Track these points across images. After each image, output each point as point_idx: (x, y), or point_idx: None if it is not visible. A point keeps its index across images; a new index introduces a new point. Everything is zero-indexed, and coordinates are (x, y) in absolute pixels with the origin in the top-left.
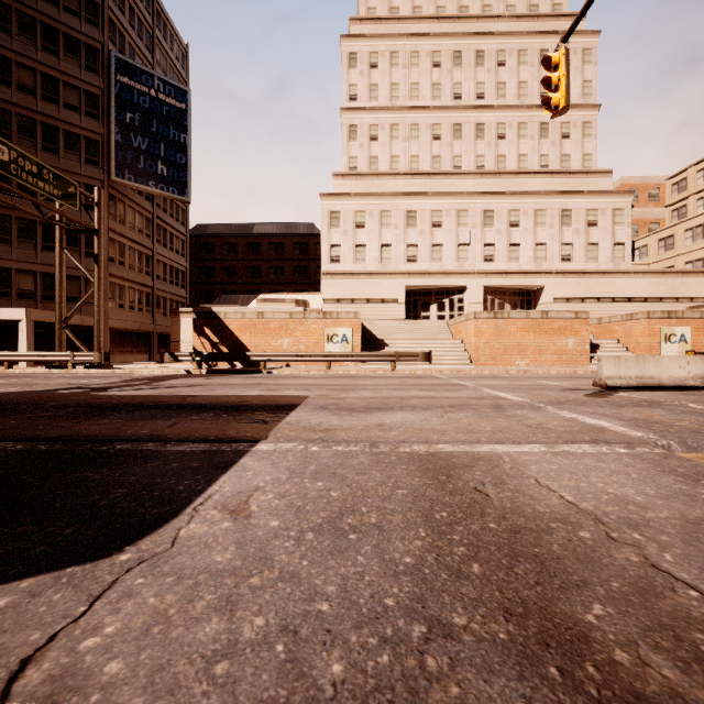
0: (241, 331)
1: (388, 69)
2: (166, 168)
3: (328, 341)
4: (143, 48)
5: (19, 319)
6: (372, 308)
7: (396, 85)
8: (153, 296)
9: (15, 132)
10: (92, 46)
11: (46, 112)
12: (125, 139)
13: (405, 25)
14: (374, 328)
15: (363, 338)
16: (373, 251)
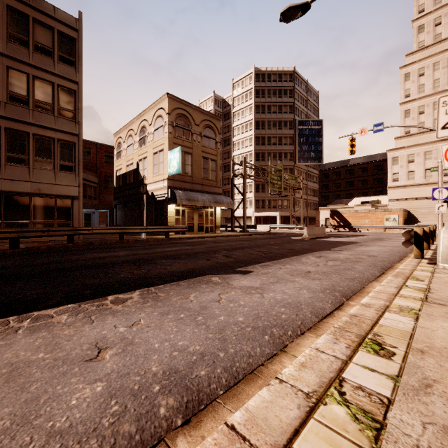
0: (348, 217)
1: (431, 73)
2: (314, 154)
3: (386, 220)
4: (304, 108)
5: (277, 215)
6: (418, 202)
7: (437, 80)
8: (307, 202)
9: (272, 158)
10: (291, 121)
11: (279, 149)
12: (300, 148)
13: (445, 43)
14: (416, 213)
15: (408, 218)
16: (419, 173)
